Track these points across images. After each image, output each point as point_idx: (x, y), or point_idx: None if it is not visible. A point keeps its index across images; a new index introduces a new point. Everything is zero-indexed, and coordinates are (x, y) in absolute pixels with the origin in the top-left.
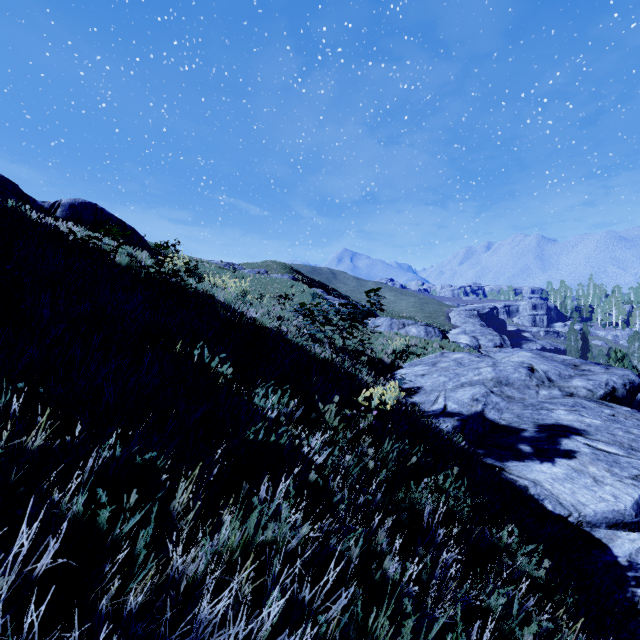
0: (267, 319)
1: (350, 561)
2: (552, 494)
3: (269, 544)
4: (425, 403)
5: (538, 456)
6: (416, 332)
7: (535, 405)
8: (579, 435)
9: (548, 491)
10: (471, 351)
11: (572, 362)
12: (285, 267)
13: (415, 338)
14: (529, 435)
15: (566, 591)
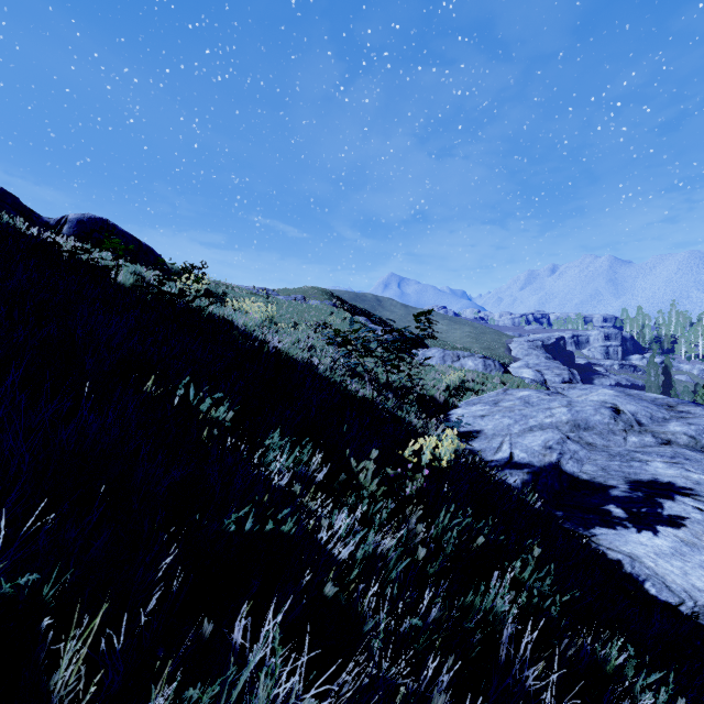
0: (295, 349)
1: None
2: (656, 574)
3: None
4: (486, 451)
5: (634, 522)
6: (473, 365)
7: (624, 455)
8: (686, 496)
9: (650, 570)
10: (538, 387)
11: (665, 402)
12: (325, 293)
13: (472, 372)
14: (620, 494)
15: None
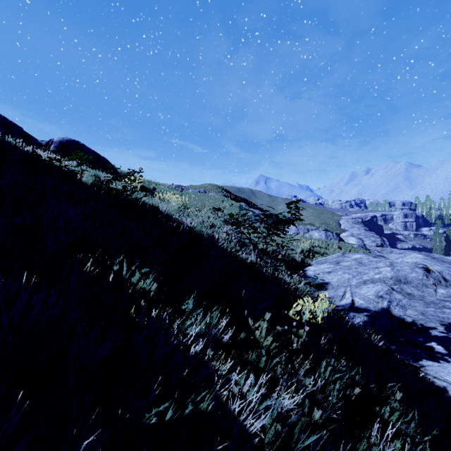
0: (201, 227)
1: None
2: None
3: None
4: (334, 298)
5: None
6: (318, 235)
7: (436, 303)
8: None
9: None
10: (364, 251)
11: None
12: (218, 188)
13: (318, 240)
14: (438, 334)
15: None
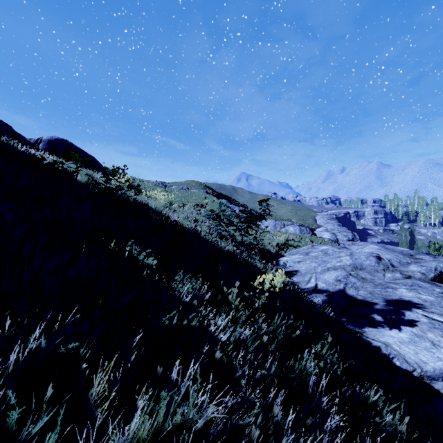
0: (186, 221)
1: (251, 442)
2: (400, 354)
3: (178, 426)
4: (301, 282)
5: (388, 324)
6: (293, 230)
7: (383, 284)
8: (418, 308)
9: (396, 351)
10: (333, 244)
11: (408, 252)
12: (201, 185)
13: (292, 234)
14: (380, 307)
15: (419, 437)
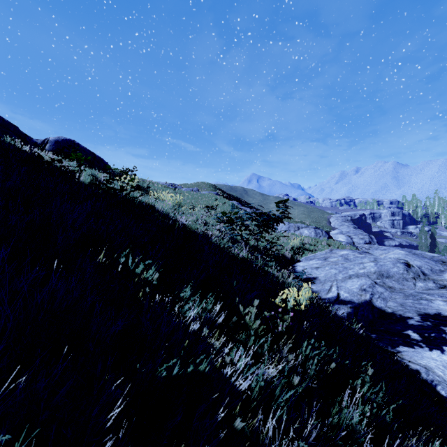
0: (196, 225)
1: None
2: (444, 381)
3: None
4: (321, 291)
5: (426, 343)
6: (308, 233)
7: (415, 295)
8: None
9: (440, 377)
10: (351, 248)
11: (440, 259)
12: (211, 186)
13: (307, 238)
14: (415, 323)
15: None
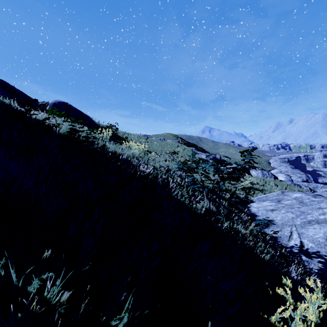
0: (157, 173)
1: None
2: None
3: None
4: (281, 237)
5: None
6: (255, 174)
7: None
8: None
9: None
10: (298, 188)
11: None
12: (174, 136)
13: (256, 178)
14: None
15: None
